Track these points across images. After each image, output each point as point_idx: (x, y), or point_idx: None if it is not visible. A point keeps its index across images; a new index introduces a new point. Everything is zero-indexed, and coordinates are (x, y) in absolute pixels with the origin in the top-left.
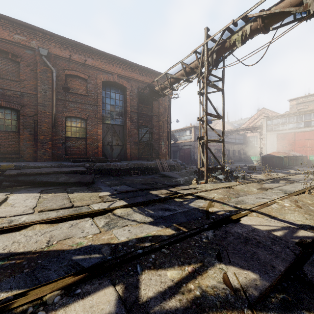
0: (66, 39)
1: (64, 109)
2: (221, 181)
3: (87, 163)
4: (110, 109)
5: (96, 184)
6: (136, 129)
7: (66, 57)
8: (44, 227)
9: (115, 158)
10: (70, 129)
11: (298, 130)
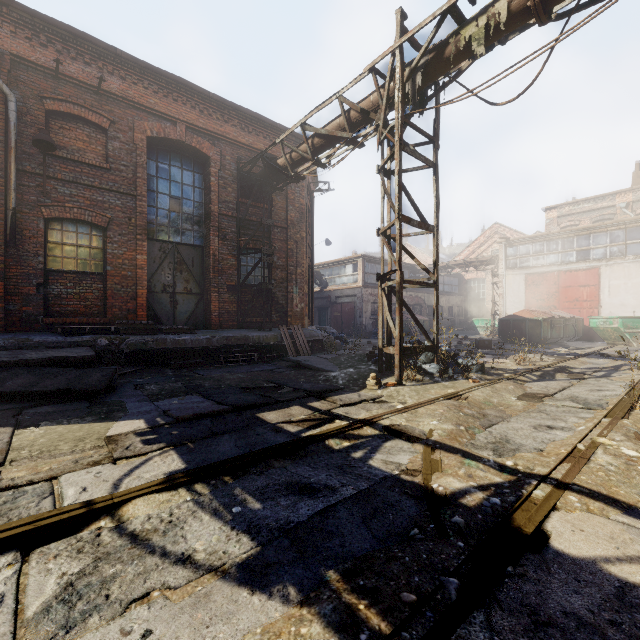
0: (47, 18)
1: (41, 199)
2: (433, 379)
3: (103, 337)
4: (169, 207)
5: (119, 392)
6: (234, 257)
7: (47, 66)
8: None
9: (182, 324)
10: (60, 251)
11: (565, 267)
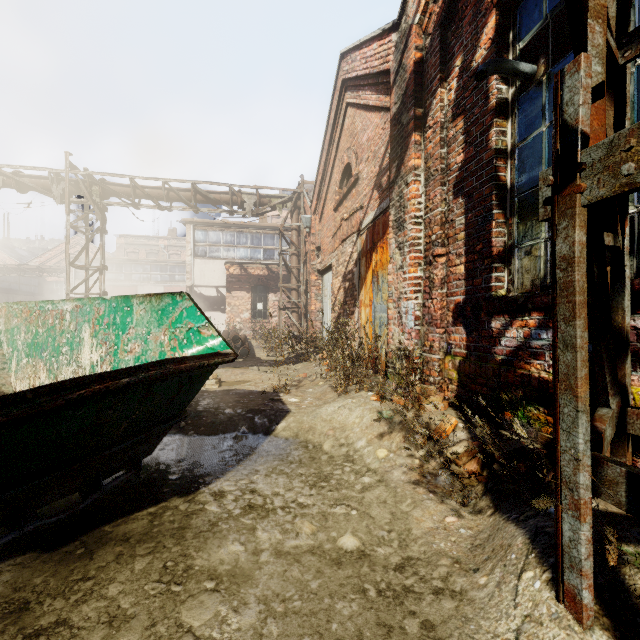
0: None
1: None
2: None
3: None
4: None
5: None
6: None
7: None
8: None
9: None
10: None
11: (118, 283)
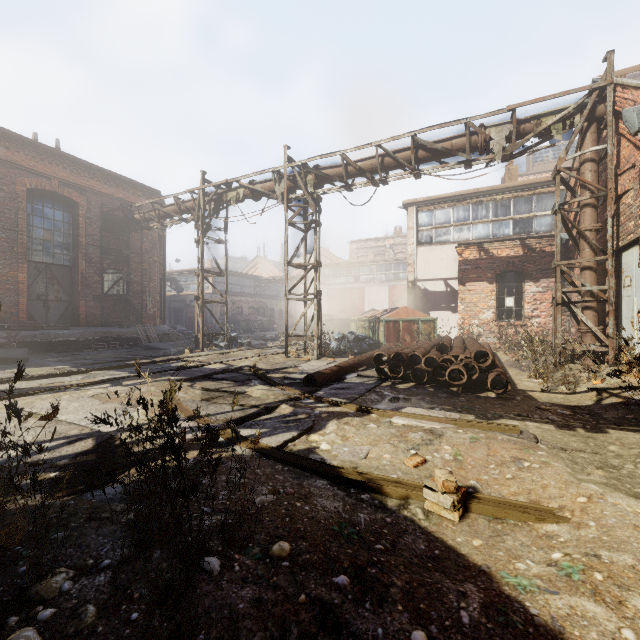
0: None
1: None
2: (222, 349)
3: (3, 332)
4: (42, 237)
5: (33, 361)
6: (98, 275)
7: None
8: (23, 382)
9: (54, 323)
10: None
11: (348, 286)
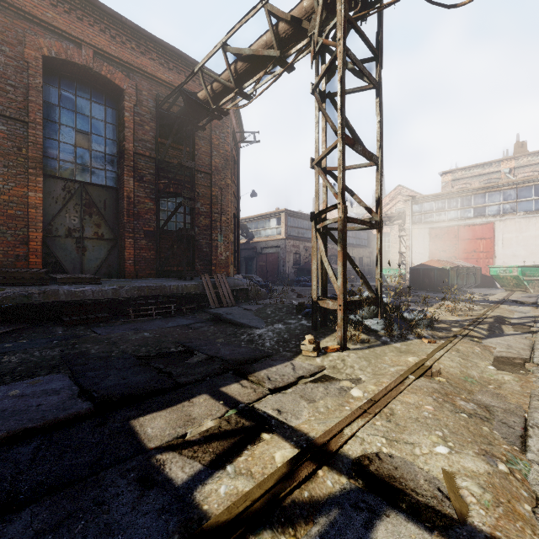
0: None
1: None
2: (380, 339)
3: None
4: (74, 142)
5: None
6: (152, 200)
7: None
8: None
9: (92, 273)
10: None
11: (464, 222)
